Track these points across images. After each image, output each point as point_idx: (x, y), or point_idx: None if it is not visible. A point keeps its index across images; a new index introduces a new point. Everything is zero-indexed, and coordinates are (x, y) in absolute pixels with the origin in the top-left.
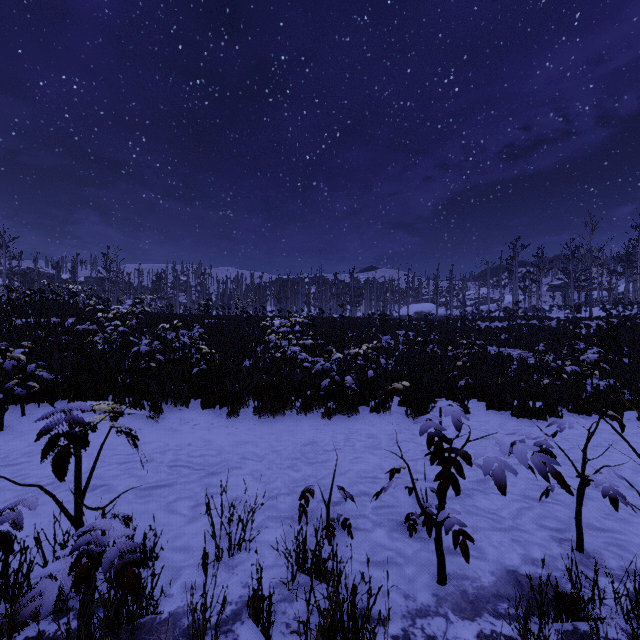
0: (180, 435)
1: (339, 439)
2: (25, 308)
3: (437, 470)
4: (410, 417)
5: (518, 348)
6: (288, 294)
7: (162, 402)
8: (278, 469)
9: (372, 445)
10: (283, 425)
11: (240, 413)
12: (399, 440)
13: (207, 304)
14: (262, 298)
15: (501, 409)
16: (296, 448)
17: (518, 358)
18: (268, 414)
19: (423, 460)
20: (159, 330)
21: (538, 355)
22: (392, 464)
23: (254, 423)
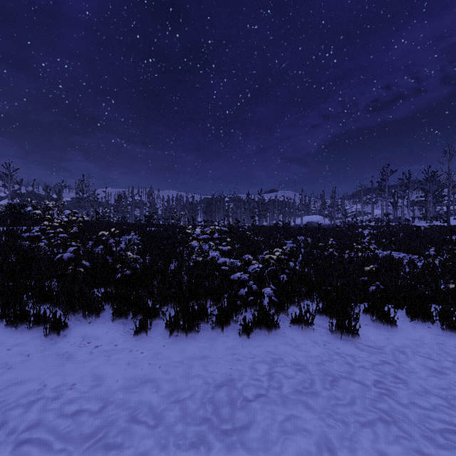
0: (69, 366)
1: (261, 374)
2: (3, 218)
3: (415, 455)
4: (335, 334)
5: (401, 251)
6: (213, 209)
7: (72, 314)
8: (176, 451)
9: (304, 387)
10: (195, 347)
11: (152, 327)
12: (335, 376)
13: (150, 216)
14: (194, 212)
15: (425, 320)
16: (207, 394)
17: (409, 261)
18: (180, 331)
19: (382, 424)
20: (105, 236)
21: (427, 258)
22: (342, 436)
23: (163, 344)
